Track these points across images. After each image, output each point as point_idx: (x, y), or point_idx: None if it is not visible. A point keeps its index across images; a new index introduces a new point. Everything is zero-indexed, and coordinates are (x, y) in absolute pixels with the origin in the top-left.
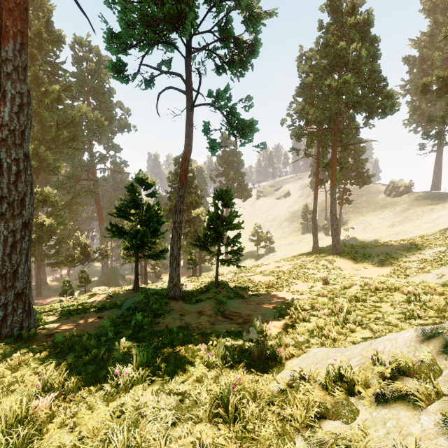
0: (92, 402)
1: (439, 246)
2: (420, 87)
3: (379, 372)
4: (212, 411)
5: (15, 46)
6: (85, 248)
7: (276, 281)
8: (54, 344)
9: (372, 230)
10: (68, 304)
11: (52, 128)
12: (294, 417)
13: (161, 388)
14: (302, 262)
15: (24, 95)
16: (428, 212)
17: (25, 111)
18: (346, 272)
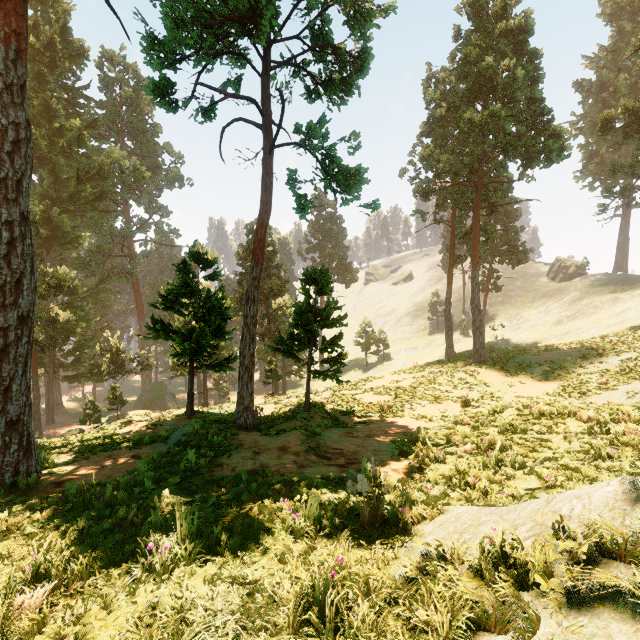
0: (109, 597)
1: (628, 351)
2: (599, 123)
3: (565, 551)
4: (299, 612)
5: (7, 54)
6: (117, 354)
7: (393, 401)
8: (63, 497)
9: (529, 329)
10: (91, 437)
11: (70, 181)
12: (431, 627)
13: (219, 573)
14: (430, 375)
15: (20, 127)
16: (609, 303)
17: (22, 151)
18: (494, 389)
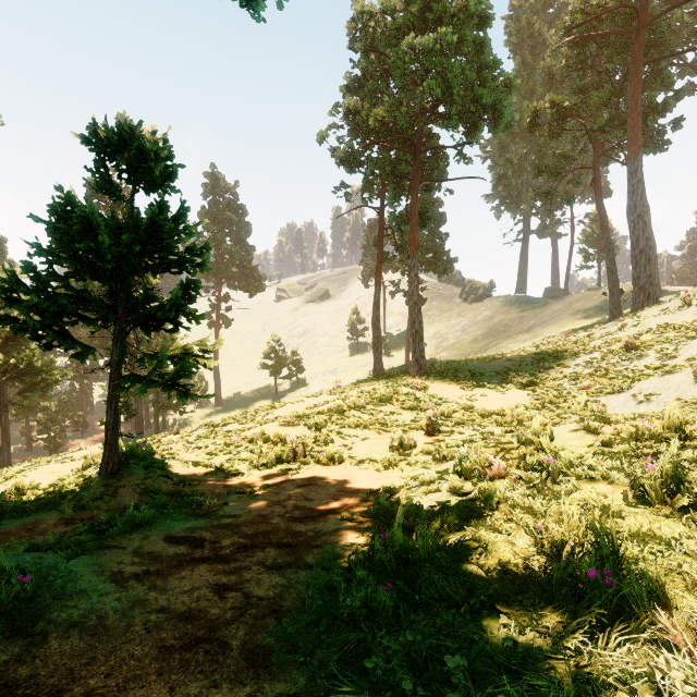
0: None
1: (585, 351)
2: (529, 114)
3: None
4: None
5: None
6: None
7: (313, 435)
8: None
9: (449, 347)
10: None
11: None
12: None
13: None
14: (361, 395)
15: None
16: (517, 321)
17: None
18: (454, 406)
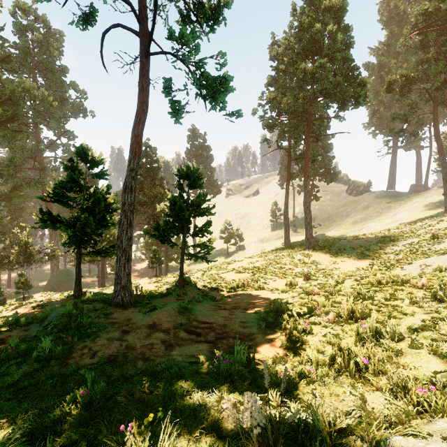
0: None
1: (411, 237)
2: (385, 84)
3: None
4: None
5: None
6: (25, 247)
7: (251, 278)
8: None
9: (336, 227)
10: None
11: None
12: None
13: None
14: (275, 258)
15: None
16: (386, 209)
17: None
18: (324, 266)
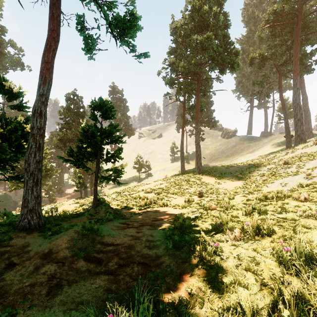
0: None
1: (269, 164)
2: (249, 59)
3: None
4: None
5: None
6: None
7: (157, 197)
8: None
9: (215, 159)
10: None
11: None
12: None
13: None
14: (175, 181)
15: None
16: (247, 147)
17: None
18: (211, 186)
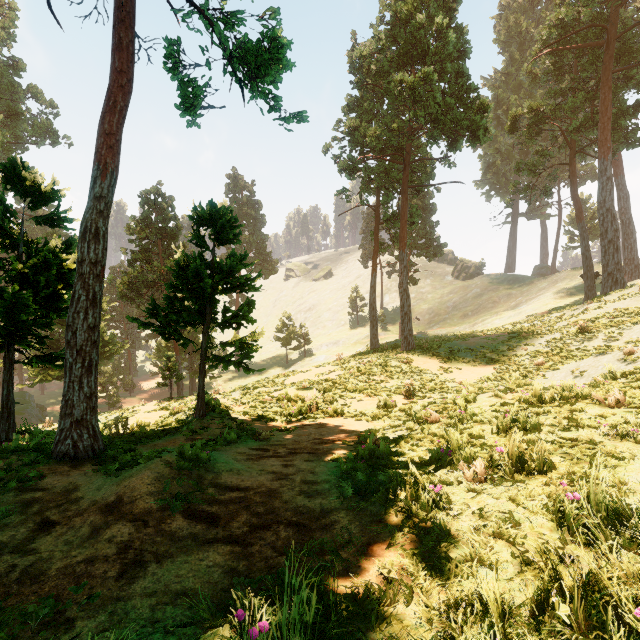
0: None
1: (549, 332)
2: (509, 120)
3: None
4: None
5: None
6: None
7: (322, 397)
8: None
9: (440, 322)
10: None
11: None
12: None
13: None
14: (359, 366)
15: None
16: (504, 298)
17: None
18: (432, 376)
